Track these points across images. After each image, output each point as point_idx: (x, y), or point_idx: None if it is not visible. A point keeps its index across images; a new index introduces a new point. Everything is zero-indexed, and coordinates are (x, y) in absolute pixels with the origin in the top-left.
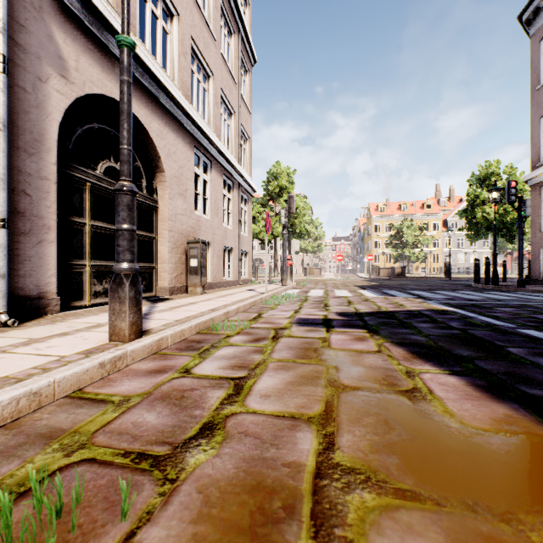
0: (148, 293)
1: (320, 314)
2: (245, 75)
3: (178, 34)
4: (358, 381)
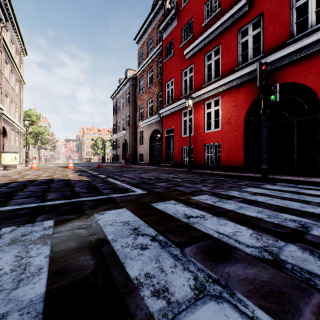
0: None
1: (51, 166)
2: (21, 89)
3: (9, 100)
4: (53, 167)
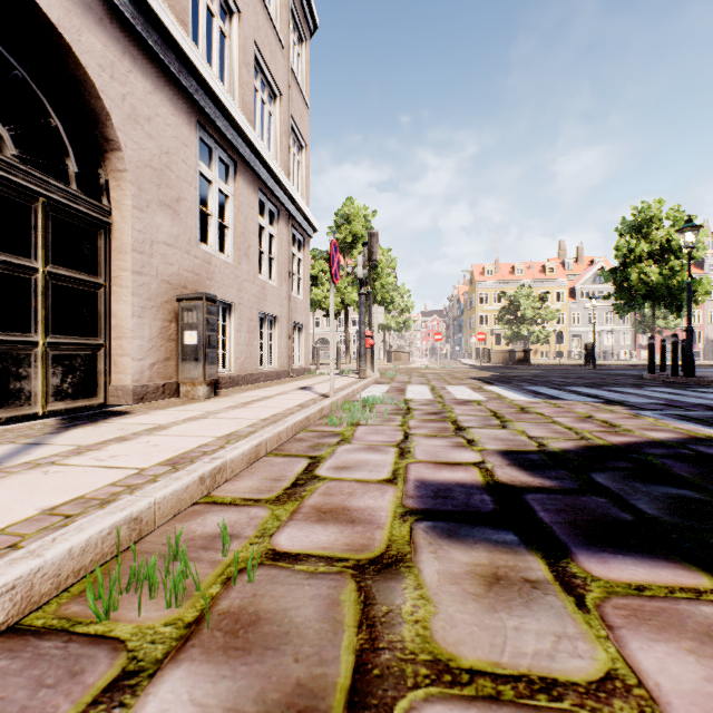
0: (82, 401)
1: (465, 461)
2: (300, 45)
3: None
4: None
